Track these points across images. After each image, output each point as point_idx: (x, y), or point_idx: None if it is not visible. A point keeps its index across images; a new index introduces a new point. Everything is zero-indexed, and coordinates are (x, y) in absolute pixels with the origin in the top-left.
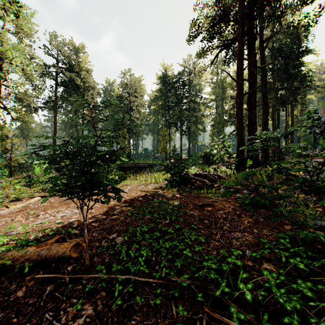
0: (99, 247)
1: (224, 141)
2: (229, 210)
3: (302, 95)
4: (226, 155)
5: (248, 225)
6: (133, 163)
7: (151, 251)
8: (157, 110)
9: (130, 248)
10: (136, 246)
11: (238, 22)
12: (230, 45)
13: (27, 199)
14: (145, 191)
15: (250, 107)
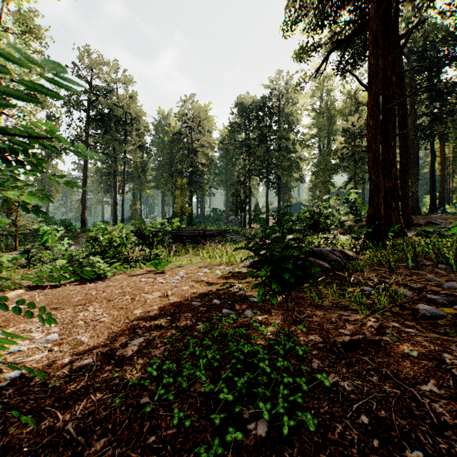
0: None
1: (346, 193)
2: (455, 378)
3: (456, 124)
4: (348, 216)
5: None
6: (195, 230)
7: None
8: (232, 152)
9: None
10: None
11: None
12: (349, 38)
13: (3, 294)
14: (209, 281)
15: (386, 137)
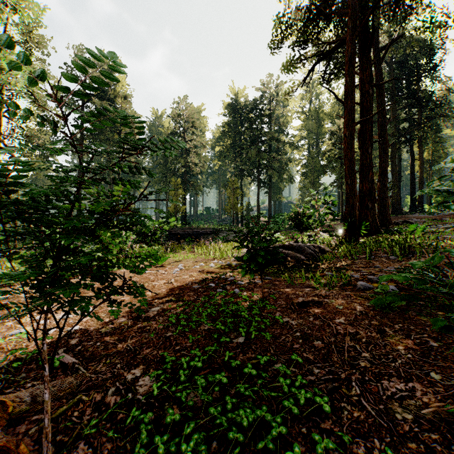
0: (100, 406)
1: (326, 195)
2: (357, 316)
3: (436, 129)
4: (328, 215)
5: (409, 357)
6: (189, 228)
7: (204, 446)
8: (224, 153)
9: (162, 414)
10: (174, 417)
11: (347, 13)
12: (332, 53)
13: None
14: (205, 272)
15: (363, 144)
